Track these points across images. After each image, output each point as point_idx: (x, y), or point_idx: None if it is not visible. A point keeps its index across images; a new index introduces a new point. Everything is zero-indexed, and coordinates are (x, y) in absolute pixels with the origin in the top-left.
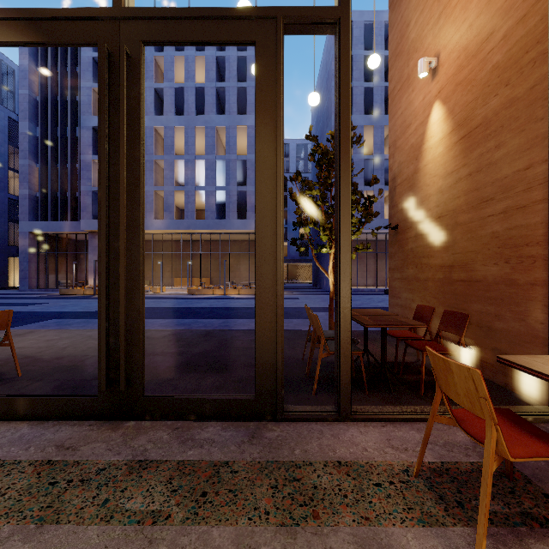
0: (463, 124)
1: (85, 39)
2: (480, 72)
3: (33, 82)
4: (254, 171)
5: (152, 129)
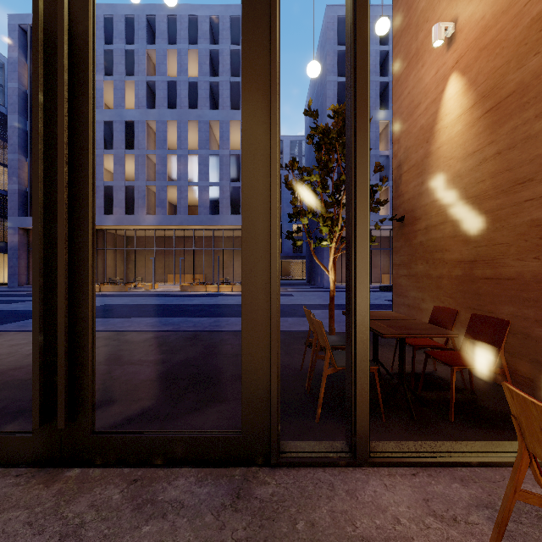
0: (489, 95)
1: None
2: (514, 29)
3: (22, 75)
4: None
5: (144, 123)
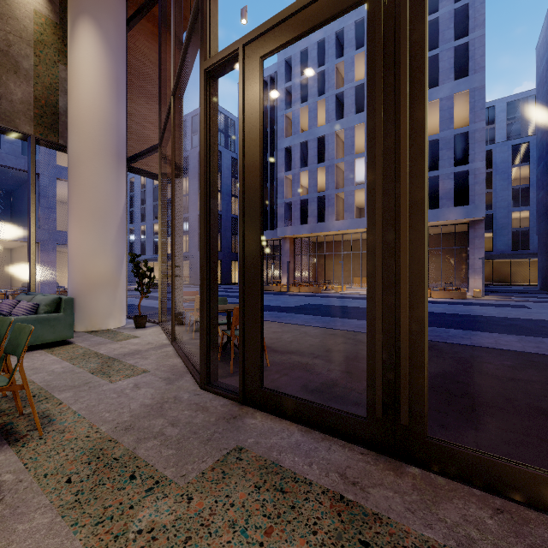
0: None
1: (351, 2)
2: None
3: None
4: (449, 150)
5: (333, 134)
